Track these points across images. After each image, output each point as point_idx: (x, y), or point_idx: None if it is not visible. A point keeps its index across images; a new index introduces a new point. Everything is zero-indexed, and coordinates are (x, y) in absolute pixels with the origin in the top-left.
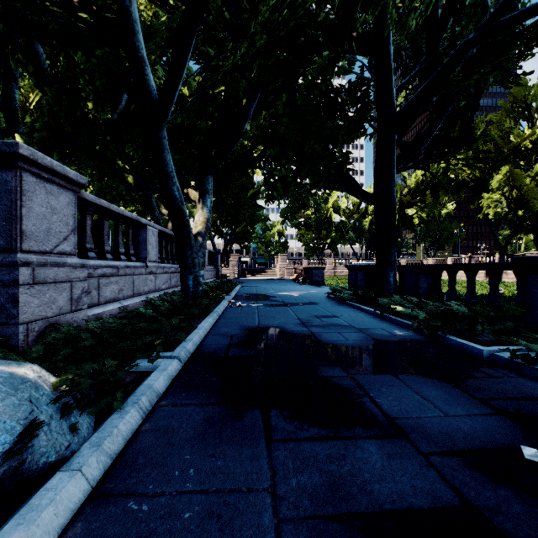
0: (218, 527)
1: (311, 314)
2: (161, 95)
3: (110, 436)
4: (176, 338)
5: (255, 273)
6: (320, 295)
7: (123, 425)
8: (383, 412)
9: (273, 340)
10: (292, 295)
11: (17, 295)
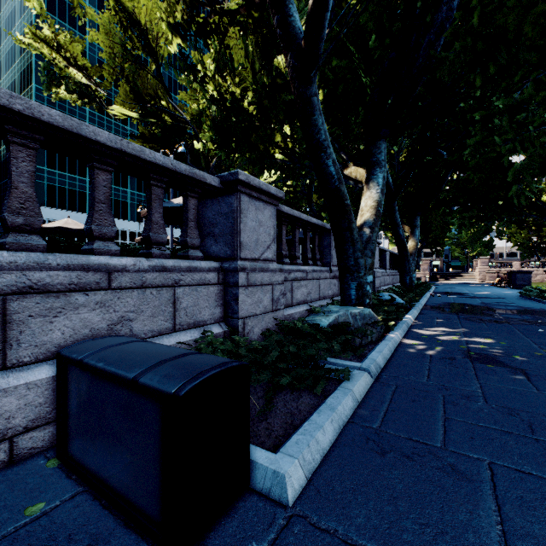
0: (446, 317)
1: (493, 301)
2: (397, 188)
3: (416, 309)
4: (415, 300)
5: (449, 277)
6: (514, 295)
7: (417, 309)
8: (499, 316)
9: (462, 306)
10: (485, 294)
11: (374, 280)
